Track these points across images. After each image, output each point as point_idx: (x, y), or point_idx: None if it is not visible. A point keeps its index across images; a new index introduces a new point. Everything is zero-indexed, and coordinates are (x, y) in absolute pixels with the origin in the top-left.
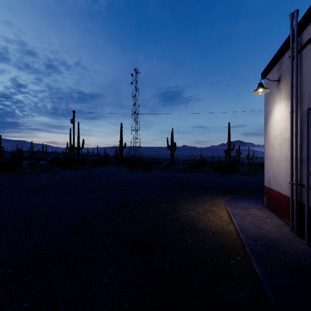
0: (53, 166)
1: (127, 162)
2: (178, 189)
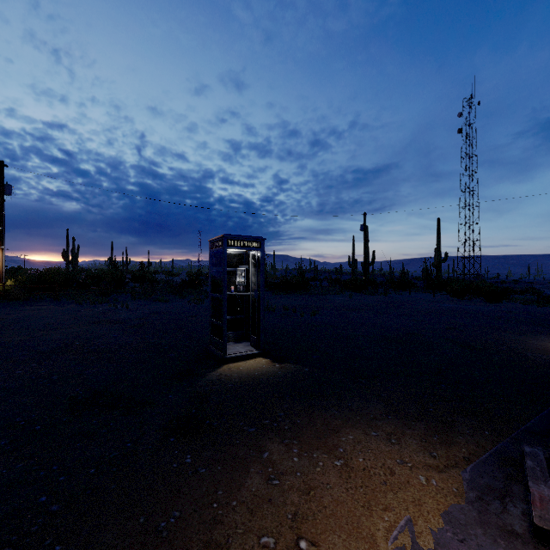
0: (341, 288)
1: (451, 286)
2: (546, 326)
